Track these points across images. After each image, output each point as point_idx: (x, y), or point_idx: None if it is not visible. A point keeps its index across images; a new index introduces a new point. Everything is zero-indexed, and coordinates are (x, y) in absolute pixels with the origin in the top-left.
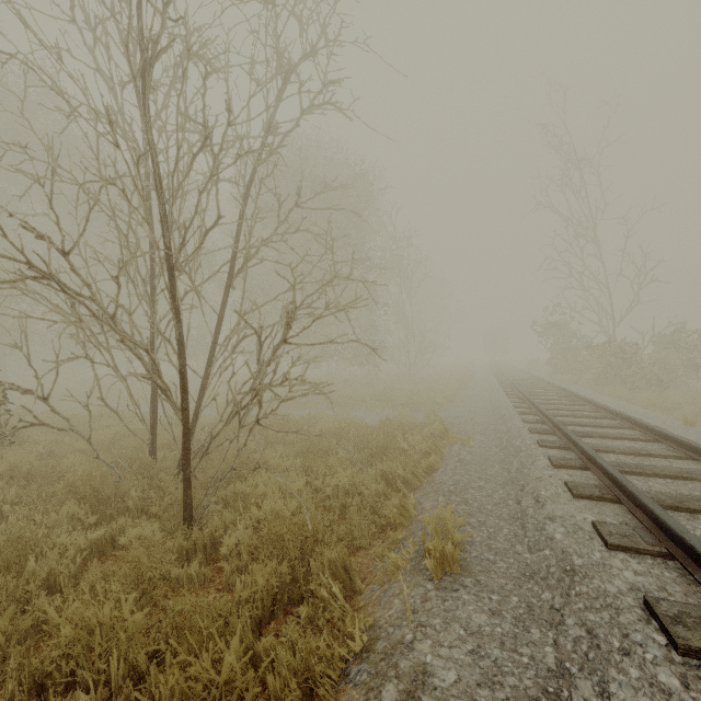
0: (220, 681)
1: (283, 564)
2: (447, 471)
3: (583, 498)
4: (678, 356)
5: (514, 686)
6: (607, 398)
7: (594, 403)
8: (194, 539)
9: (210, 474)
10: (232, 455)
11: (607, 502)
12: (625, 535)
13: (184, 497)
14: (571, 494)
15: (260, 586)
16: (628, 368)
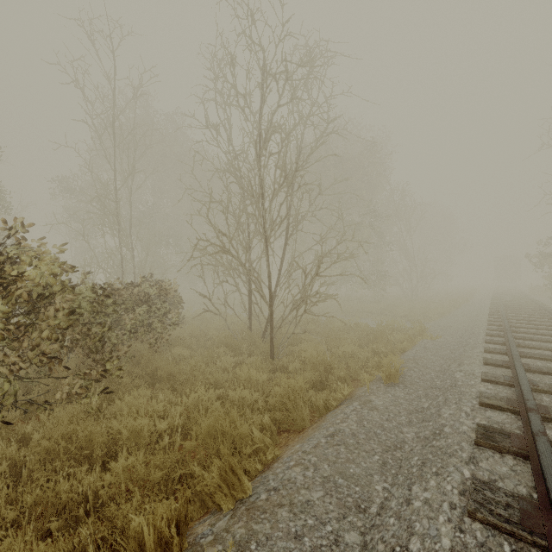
0: (298, 386)
1: (316, 373)
2: (413, 351)
3: (488, 365)
4: None
5: (404, 407)
6: None
7: None
8: (276, 364)
9: (279, 341)
10: (288, 334)
11: (503, 368)
12: (495, 377)
13: (270, 347)
14: (482, 363)
15: (307, 377)
16: None
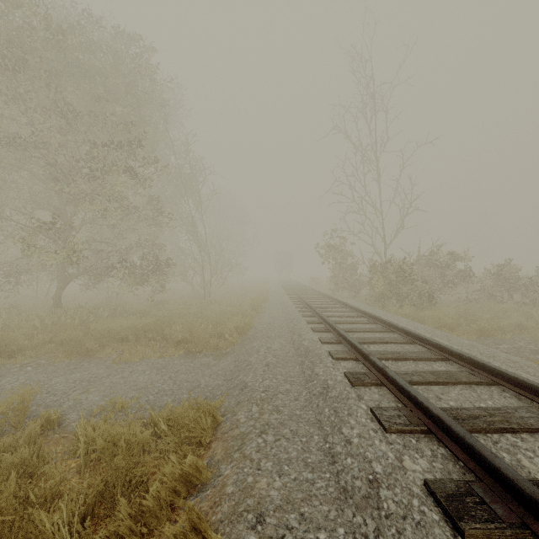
0: None
1: None
2: None
3: None
4: (435, 274)
5: None
6: (402, 319)
7: (430, 342)
8: None
9: None
10: None
11: None
12: None
13: None
14: None
15: None
16: (403, 285)
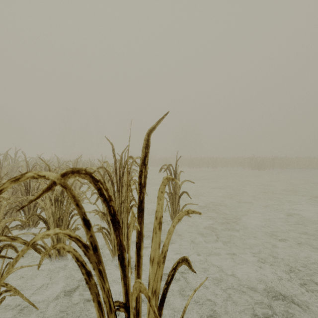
0: None
1: None
2: None
3: None
4: None
5: None
6: None
7: None
8: None
9: None
10: None
11: None
12: None
13: None
14: None
15: None
16: None
